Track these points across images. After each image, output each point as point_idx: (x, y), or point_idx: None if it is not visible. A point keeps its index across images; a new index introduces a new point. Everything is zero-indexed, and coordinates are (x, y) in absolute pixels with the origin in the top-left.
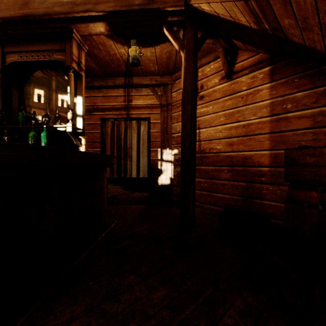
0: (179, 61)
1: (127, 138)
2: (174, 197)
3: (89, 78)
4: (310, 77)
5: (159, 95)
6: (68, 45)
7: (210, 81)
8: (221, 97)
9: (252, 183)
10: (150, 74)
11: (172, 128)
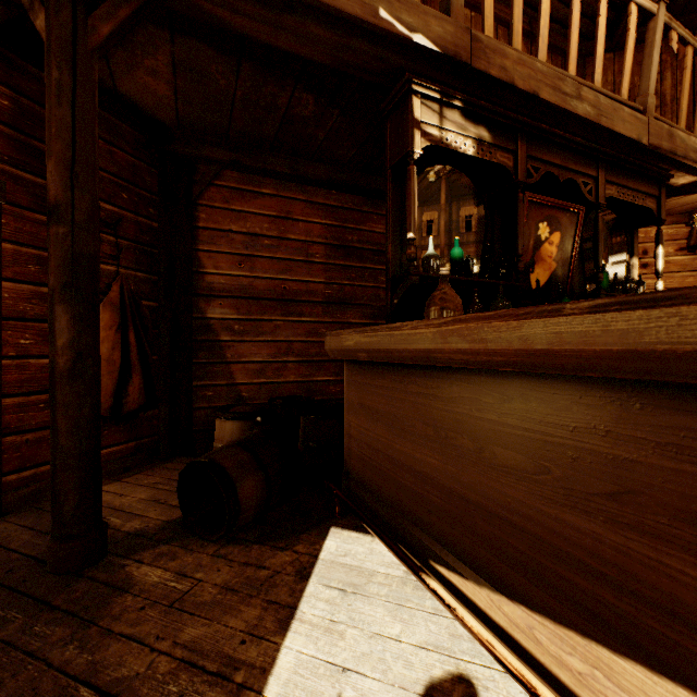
0: None
1: None
2: None
3: None
4: None
5: None
6: (662, 192)
7: None
8: (679, 271)
9: None
10: None
11: None
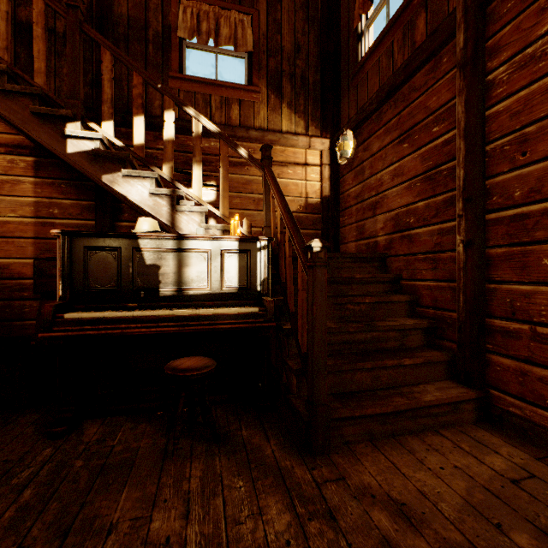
0: None
1: None
2: None
3: None
4: (77, 188)
5: None
6: None
7: None
8: None
9: (11, 301)
10: None
11: None
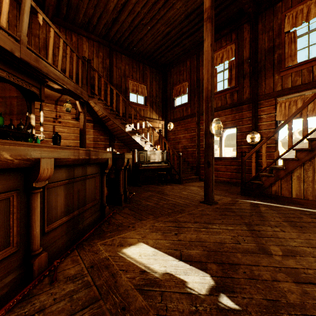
0: (51, 97)
1: None
2: None
3: None
4: (104, 133)
5: None
6: (42, 87)
7: (66, 116)
8: (73, 127)
9: None
10: None
11: None
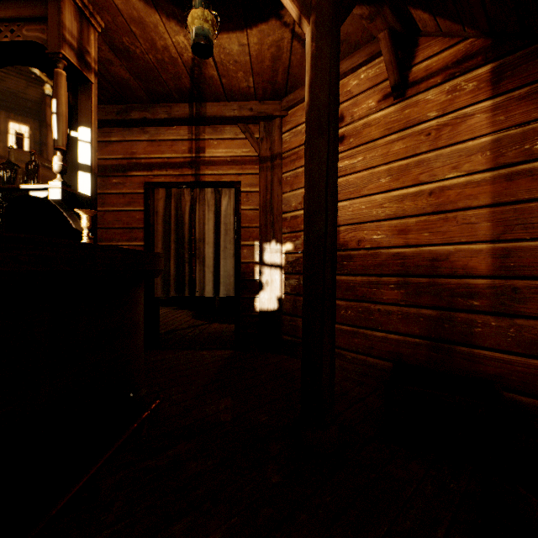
0: (295, 66)
1: (195, 222)
2: (287, 336)
3: (120, 104)
4: None
5: (256, 139)
6: (52, 6)
7: (359, 105)
8: (382, 136)
9: (451, 311)
10: (239, 97)
11: (283, 202)
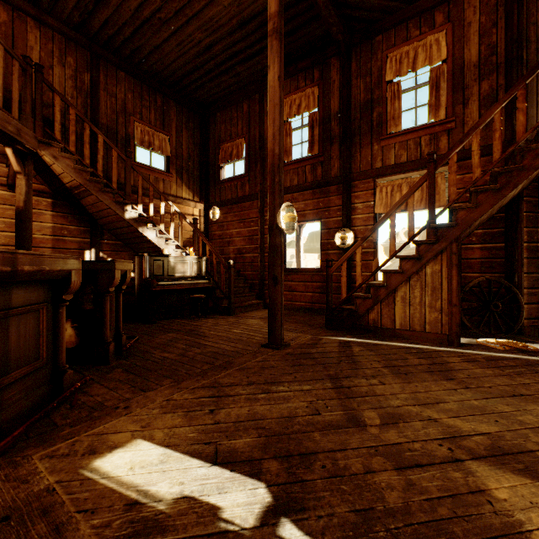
0: None
1: None
2: None
3: None
4: (78, 219)
5: None
6: None
7: None
8: (1, 203)
9: None
10: None
11: None
